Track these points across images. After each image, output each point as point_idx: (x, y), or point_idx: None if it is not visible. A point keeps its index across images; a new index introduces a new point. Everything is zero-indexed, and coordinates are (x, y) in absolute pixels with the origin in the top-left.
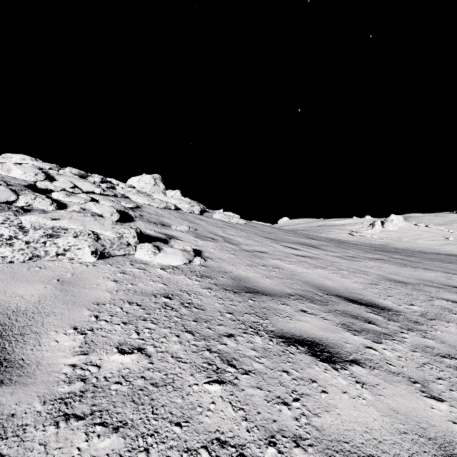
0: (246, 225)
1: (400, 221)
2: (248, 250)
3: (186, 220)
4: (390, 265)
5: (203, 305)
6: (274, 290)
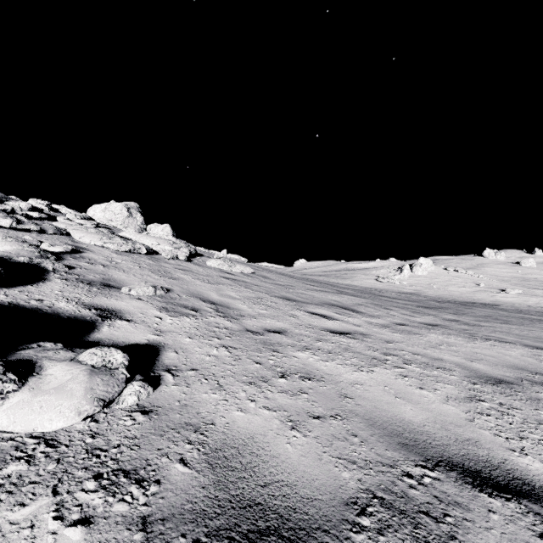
0: (255, 275)
1: (429, 264)
2: (255, 329)
3: (159, 272)
4: (458, 339)
5: None
6: (317, 496)
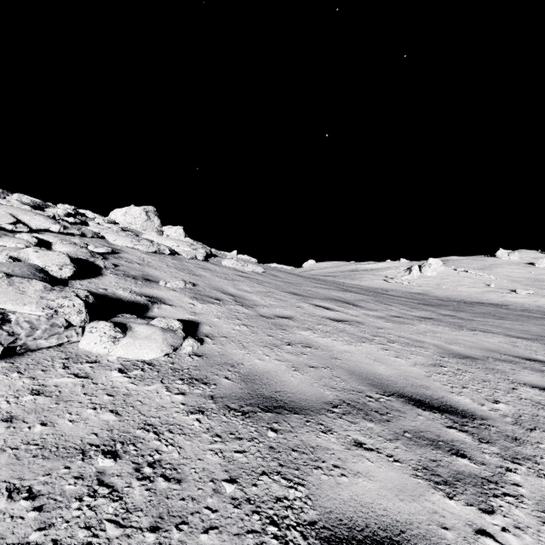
0: (265, 274)
1: (439, 265)
2: (267, 315)
3: (184, 270)
4: (445, 329)
5: (182, 464)
6: (308, 398)
